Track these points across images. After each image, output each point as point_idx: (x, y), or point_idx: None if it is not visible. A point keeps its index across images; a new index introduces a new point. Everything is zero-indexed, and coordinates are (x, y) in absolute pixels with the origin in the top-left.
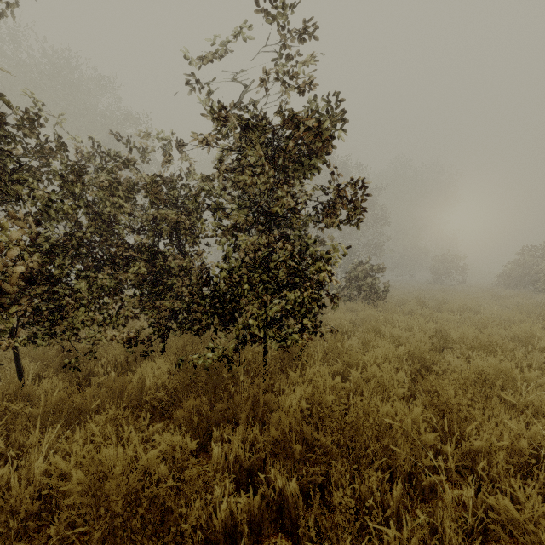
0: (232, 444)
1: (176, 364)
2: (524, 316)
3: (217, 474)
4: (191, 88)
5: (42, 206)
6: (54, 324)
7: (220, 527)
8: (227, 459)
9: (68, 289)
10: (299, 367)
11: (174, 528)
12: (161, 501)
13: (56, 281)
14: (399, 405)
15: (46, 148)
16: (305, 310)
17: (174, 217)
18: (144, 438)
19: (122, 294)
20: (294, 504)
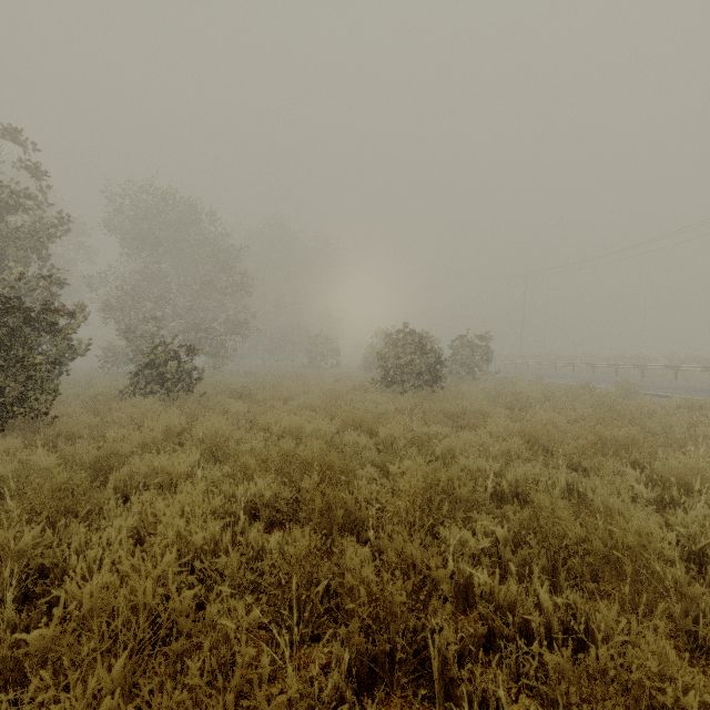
0: None
1: None
2: (317, 400)
3: None
4: None
5: None
6: None
7: None
8: None
9: None
10: None
11: None
12: None
13: None
14: None
15: None
16: None
17: None
18: None
19: None
20: None
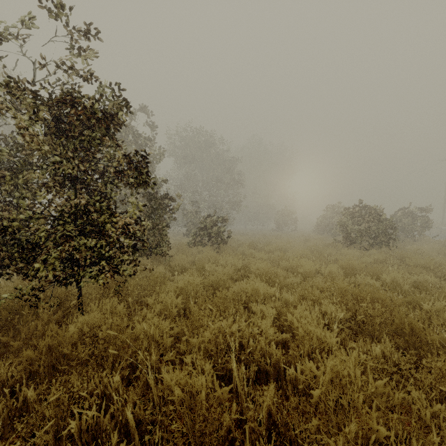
0: (1, 369)
1: None
2: (308, 252)
3: None
4: None
5: None
6: None
7: None
8: None
9: None
10: (97, 299)
11: None
12: None
13: None
14: (154, 321)
15: None
16: (97, 253)
17: None
18: None
19: None
20: (33, 408)
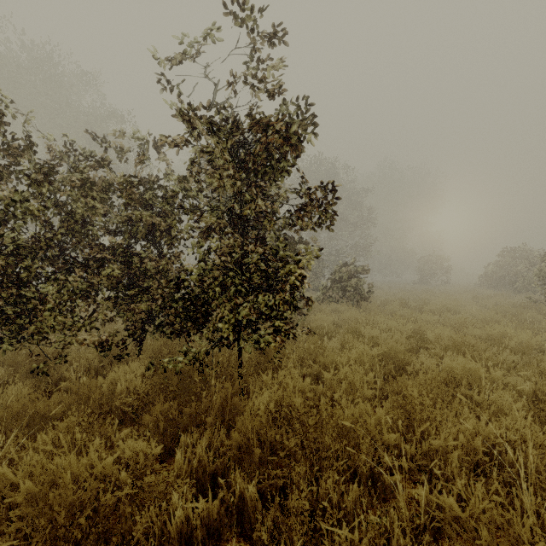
0: (197, 448)
1: (146, 368)
2: (499, 316)
3: (178, 480)
4: (161, 89)
5: (4, 207)
6: (22, 328)
7: (175, 534)
8: (191, 464)
9: (36, 292)
10: (271, 369)
11: (116, 537)
12: (107, 510)
13: (24, 284)
14: (364, 407)
15: (13, 147)
16: (276, 313)
17: (148, 219)
18: (107, 445)
19: (96, 296)
20: (253, 508)
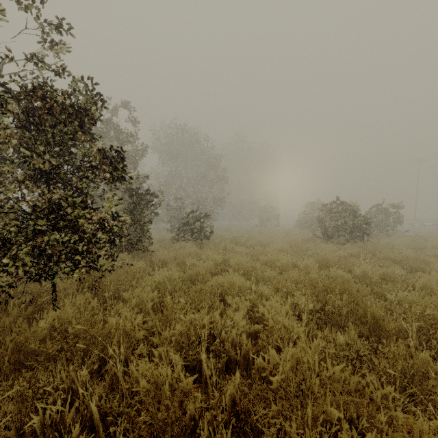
0: None
1: None
2: (287, 247)
3: None
4: None
5: None
6: None
7: None
8: None
9: None
10: (71, 295)
11: None
12: None
13: None
14: (127, 315)
15: None
16: (70, 248)
17: None
18: None
19: None
20: None
